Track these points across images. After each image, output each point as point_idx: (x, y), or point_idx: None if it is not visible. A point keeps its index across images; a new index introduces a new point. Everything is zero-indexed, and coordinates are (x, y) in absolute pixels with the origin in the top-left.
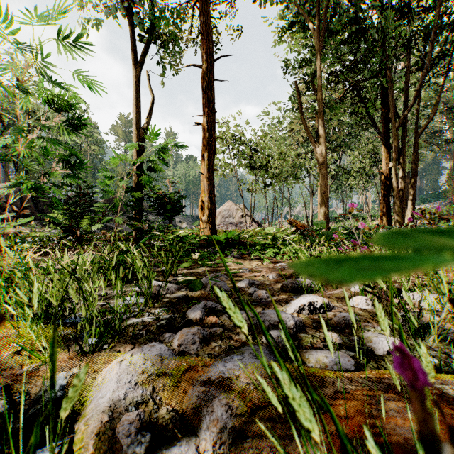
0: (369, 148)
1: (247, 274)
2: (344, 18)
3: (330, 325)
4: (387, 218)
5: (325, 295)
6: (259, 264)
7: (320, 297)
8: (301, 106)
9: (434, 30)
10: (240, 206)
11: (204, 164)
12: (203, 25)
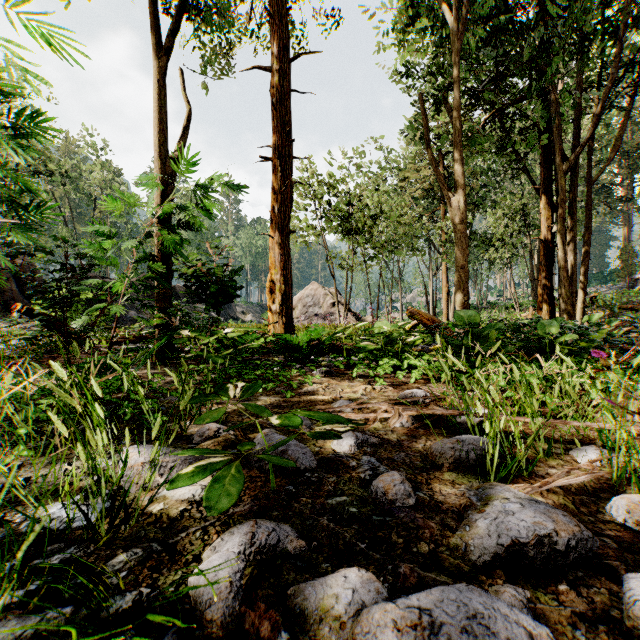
0: (516, 206)
1: (350, 415)
2: (490, 1)
3: (631, 637)
4: (549, 308)
5: (533, 480)
6: (369, 389)
7: (555, 511)
8: (426, 132)
9: (625, 22)
10: (329, 289)
11: (275, 222)
12: (274, 2)
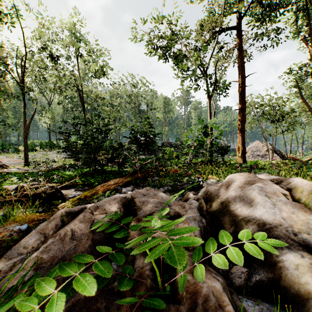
0: None
1: None
2: None
3: None
4: None
5: None
6: None
7: None
8: (300, 92)
9: None
10: (265, 143)
11: (239, 128)
12: (239, 62)
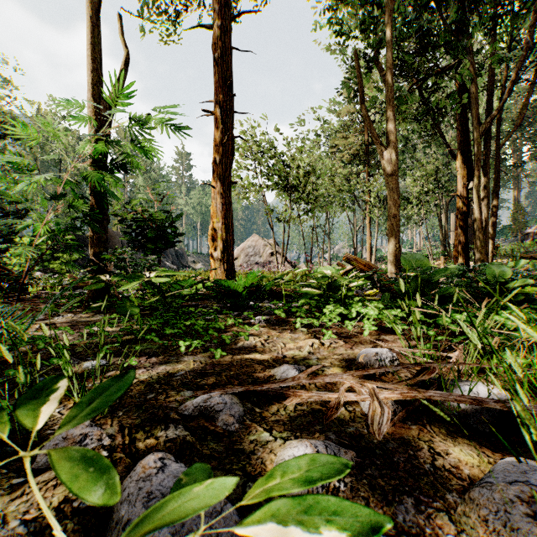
0: (430, 169)
1: (299, 392)
2: None
3: None
4: (464, 256)
5: None
6: (317, 344)
7: None
8: (360, 88)
9: None
10: (268, 241)
11: (217, 173)
12: None
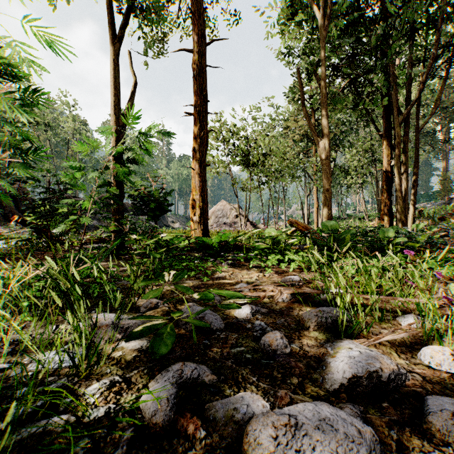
0: (366, 147)
1: (247, 293)
2: (347, 2)
3: (426, 435)
4: (389, 219)
5: (370, 337)
6: (261, 275)
7: (381, 356)
8: (301, 95)
9: (442, 17)
10: (234, 205)
11: (195, 158)
12: (194, 4)
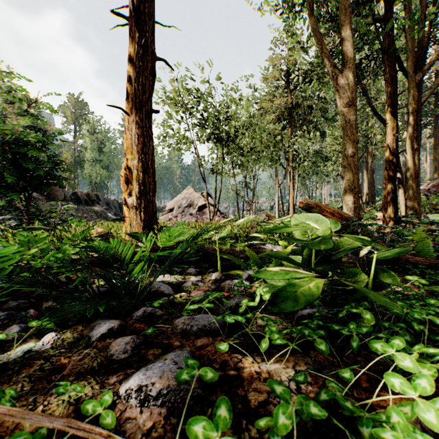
0: None
1: None
2: None
3: None
4: (394, 207)
5: None
6: None
7: None
8: None
9: None
10: (202, 193)
11: (131, 96)
12: None
